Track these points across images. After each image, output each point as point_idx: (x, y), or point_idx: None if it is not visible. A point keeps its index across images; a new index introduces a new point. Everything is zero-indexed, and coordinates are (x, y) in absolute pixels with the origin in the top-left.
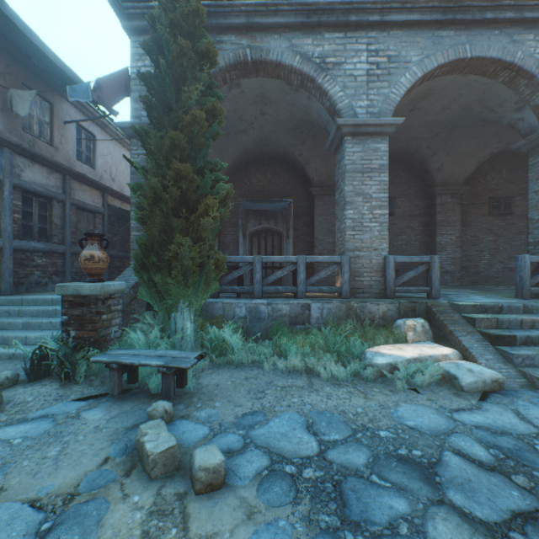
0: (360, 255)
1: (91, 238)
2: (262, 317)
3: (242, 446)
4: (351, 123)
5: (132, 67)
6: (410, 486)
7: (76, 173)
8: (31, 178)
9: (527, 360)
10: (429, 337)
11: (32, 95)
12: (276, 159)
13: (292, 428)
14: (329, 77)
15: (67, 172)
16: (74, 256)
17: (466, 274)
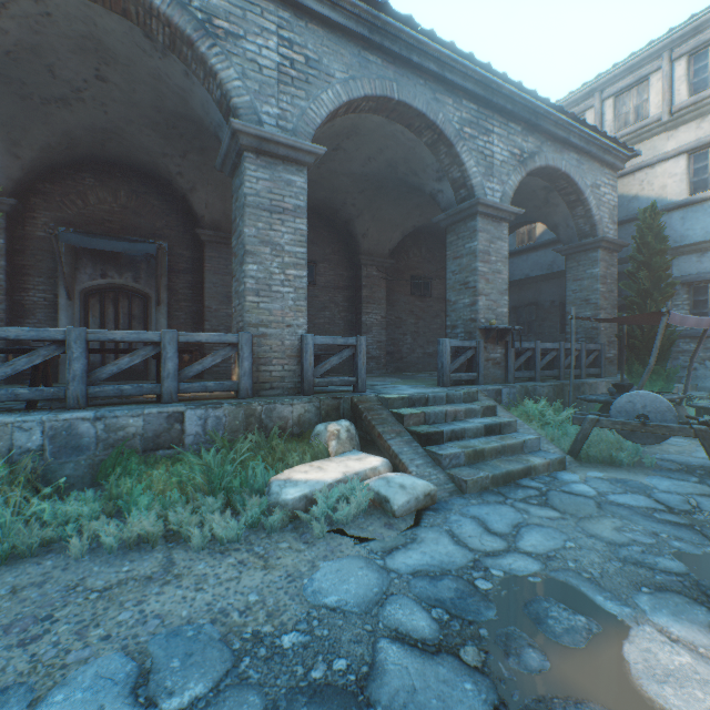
0: (269, 333)
1: None
2: (83, 444)
3: None
4: (254, 132)
5: None
6: None
7: None
8: None
9: (454, 460)
10: (356, 444)
11: None
12: (138, 173)
13: (95, 708)
14: (220, 49)
15: None
16: None
17: (392, 361)
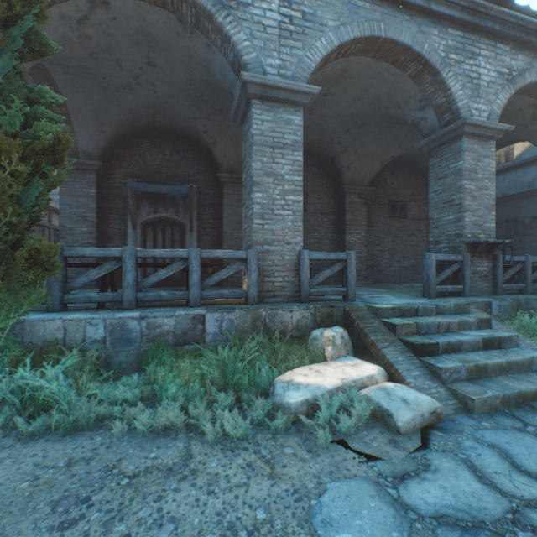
0: (271, 250)
1: None
2: (132, 337)
3: None
4: (260, 81)
5: None
6: None
7: None
8: None
9: (454, 374)
10: (349, 350)
11: None
12: (178, 136)
13: None
14: (233, 17)
15: None
16: None
17: (371, 273)
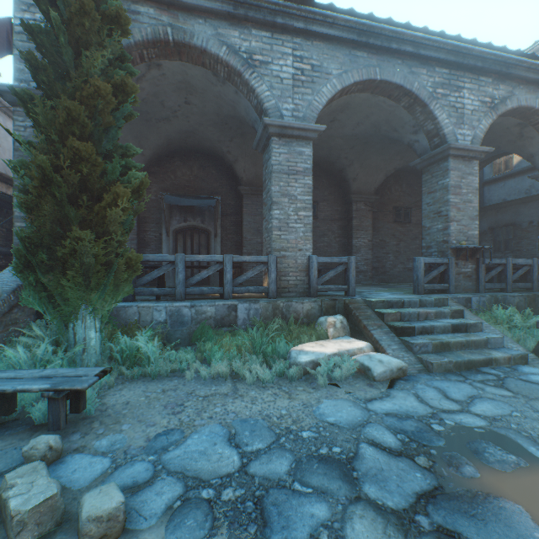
0: (287, 255)
1: None
2: (185, 320)
3: (152, 476)
4: (278, 124)
5: (16, 18)
6: (330, 487)
7: None
8: None
9: (423, 348)
10: (347, 332)
11: None
12: (204, 154)
13: (213, 443)
14: (257, 74)
15: None
16: None
17: (376, 274)
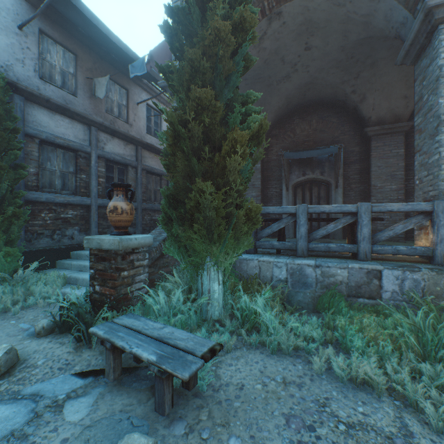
0: None
1: (116, 189)
2: (307, 282)
3: None
4: None
5: None
6: None
7: (145, 143)
8: (112, 150)
9: None
10: None
11: (106, 80)
12: (322, 105)
13: None
14: None
15: (139, 143)
16: (144, 211)
17: None
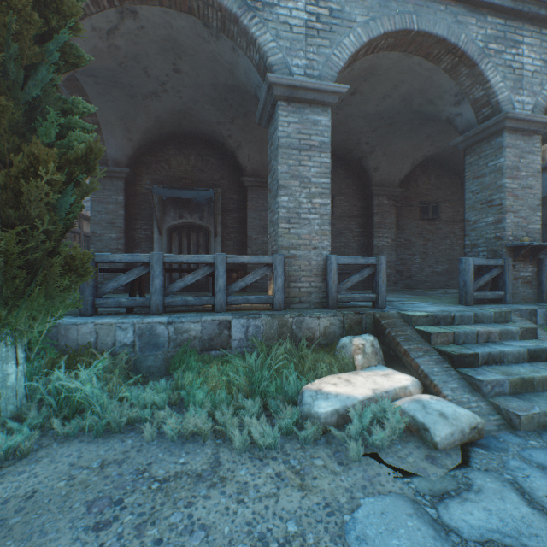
0: (297, 255)
1: None
2: (160, 342)
3: None
4: (286, 82)
5: None
6: None
7: None
8: None
9: (497, 387)
10: (380, 359)
11: None
12: (202, 141)
13: None
14: (258, 19)
15: None
16: None
17: (401, 278)
